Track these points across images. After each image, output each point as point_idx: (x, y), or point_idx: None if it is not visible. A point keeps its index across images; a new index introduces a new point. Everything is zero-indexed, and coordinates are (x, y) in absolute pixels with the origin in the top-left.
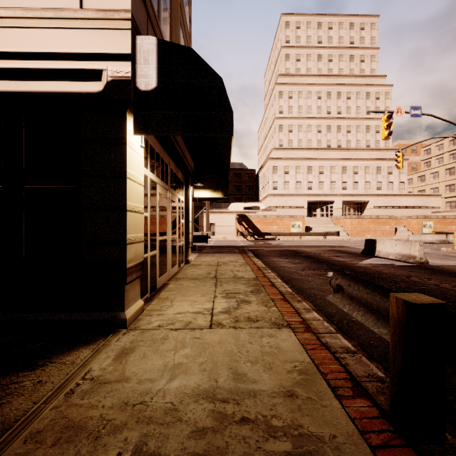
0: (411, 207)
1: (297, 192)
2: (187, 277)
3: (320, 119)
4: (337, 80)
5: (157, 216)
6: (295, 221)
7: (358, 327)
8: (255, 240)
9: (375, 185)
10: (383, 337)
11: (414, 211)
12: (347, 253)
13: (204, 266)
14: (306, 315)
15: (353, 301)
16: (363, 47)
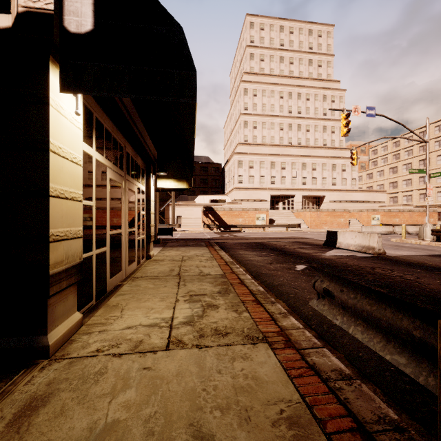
0: (361, 202)
1: (261, 186)
2: (146, 276)
3: (283, 117)
4: (297, 82)
5: (108, 206)
6: (259, 214)
7: (340, 333)
8: (221, 232)
9: (331, 181)
10: (402, 370)
11: (364, 205)
12: (310, 244)
13: (167, 262)
14: (283, 323)
15: (347, 311)
16: (321, 53)
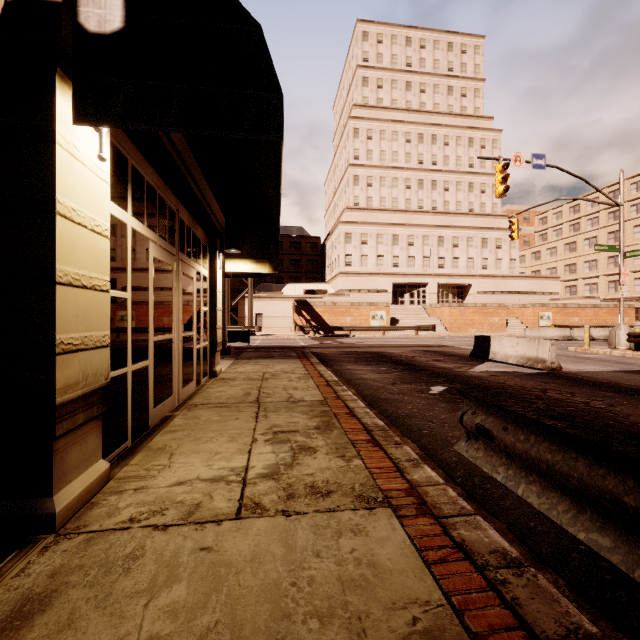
0: (524, 293)
1: (379, 270)
2: (209, 402)
3: (410, 170)
4: (431, 119)
5: (151, 298)
6: (376, 311)
7: (500, 491)
8: (321, 337)
9: (480, 263)
10: (606, 557)
11: (528, 298)
12: (450, 355)
13: (241, 382)
14: (413, 475)
15: (514, 461)
16: (465, 77)
